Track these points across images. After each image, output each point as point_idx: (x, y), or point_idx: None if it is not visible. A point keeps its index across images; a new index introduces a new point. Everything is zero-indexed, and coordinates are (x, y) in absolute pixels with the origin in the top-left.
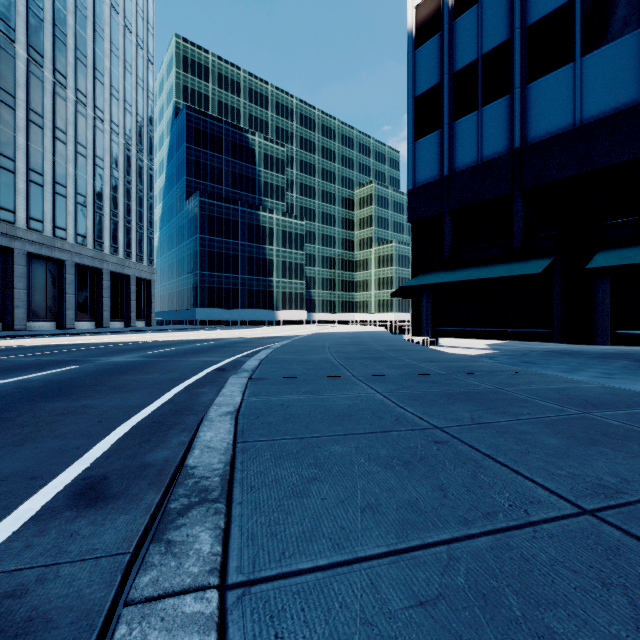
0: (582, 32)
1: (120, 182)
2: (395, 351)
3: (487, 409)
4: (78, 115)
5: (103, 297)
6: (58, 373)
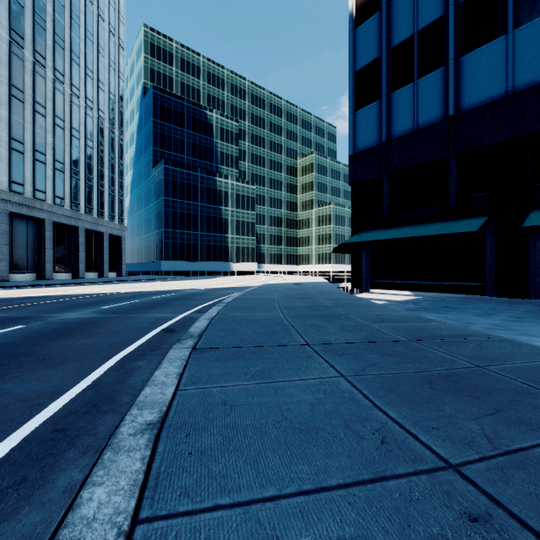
0: (514, 6)
1: (94, 151)
2: (342, 306)
3: (494, 413)
4: (56, 91)
5: (79, 251)
6: None
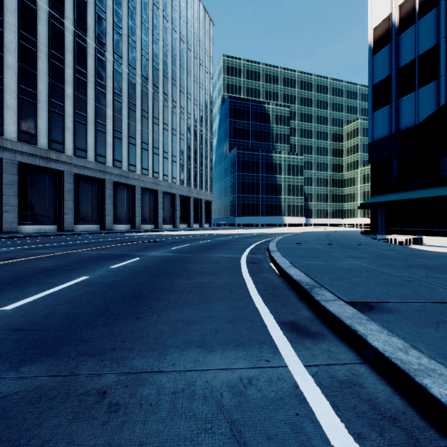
0: None
1: (197, 149)
2: (345, 239)
3: (350, 249)
4: (181, 119)
5: (190, 211)
6: (211, 241)
